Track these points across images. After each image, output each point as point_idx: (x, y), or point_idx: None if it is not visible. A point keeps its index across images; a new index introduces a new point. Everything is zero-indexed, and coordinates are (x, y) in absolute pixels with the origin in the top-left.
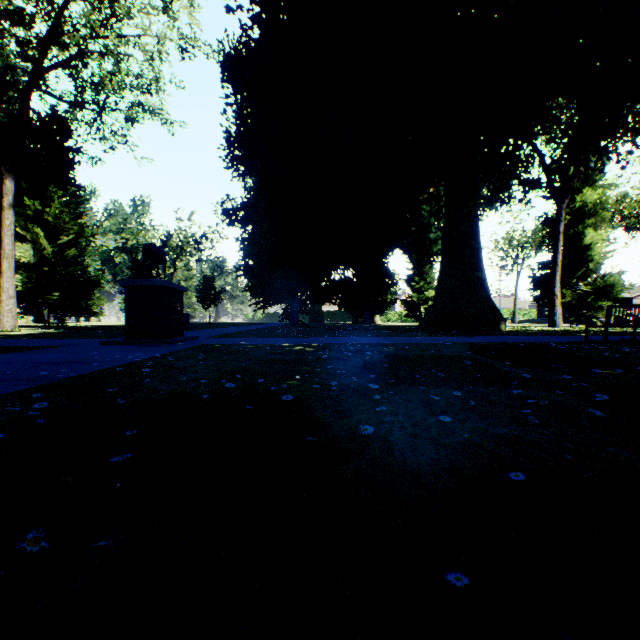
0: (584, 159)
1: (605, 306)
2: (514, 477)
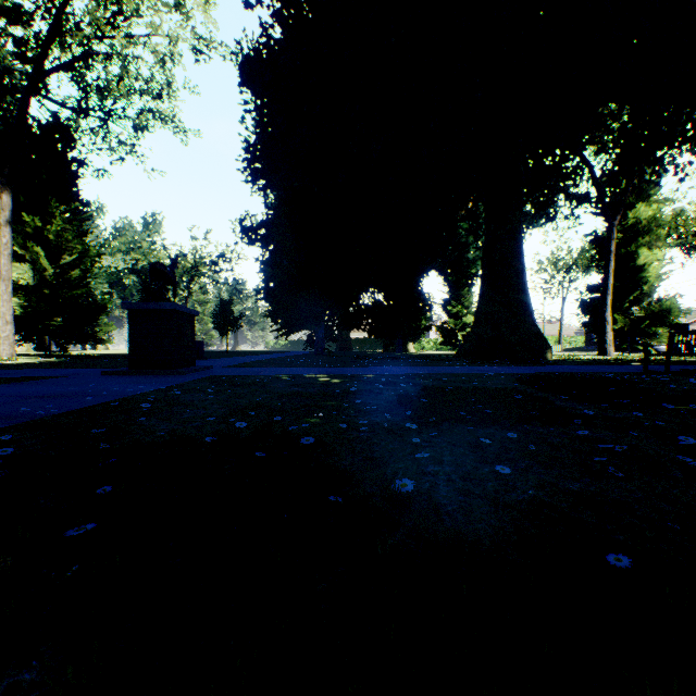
0: (639, 171)
1: (660, 333)
2: (614, 562)
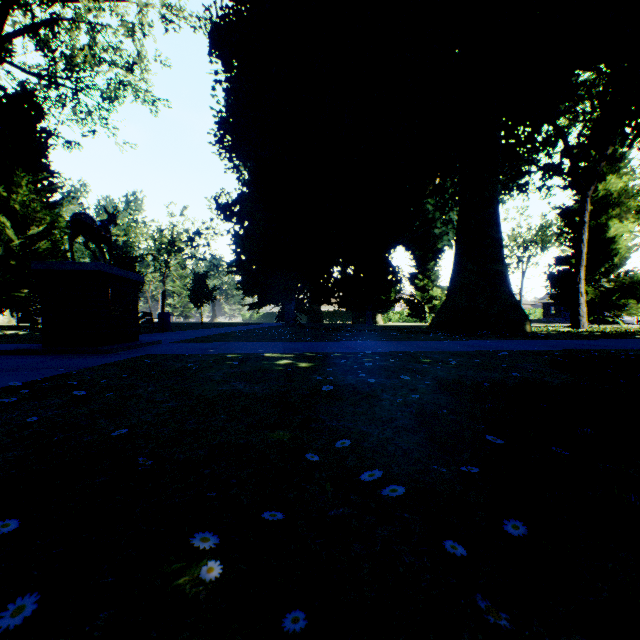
0: (621, 135)
1: (630, 305)
2: None
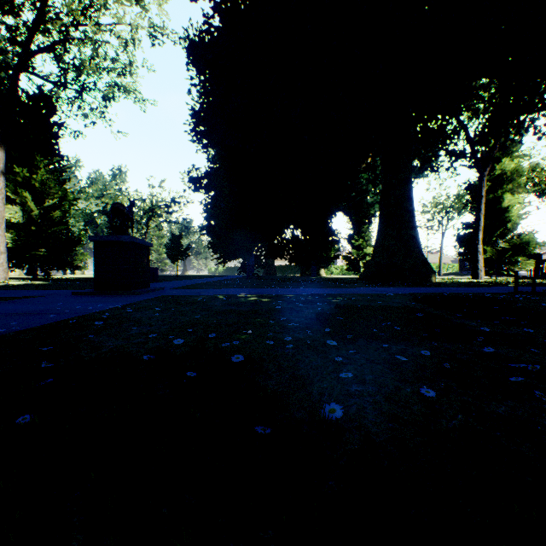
0: (505, 131)
1: (521, 261)
2: None
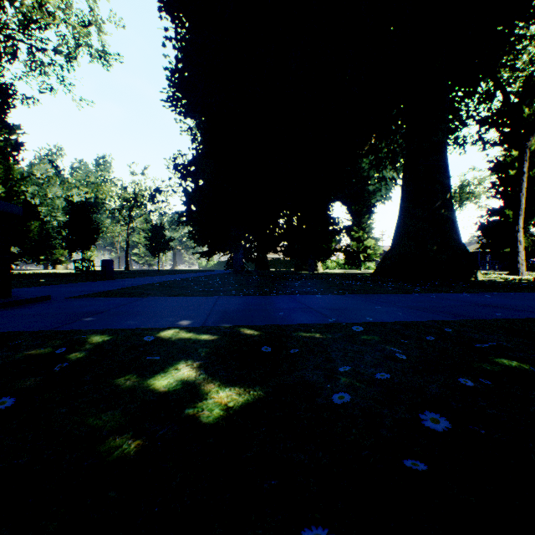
0: None
1: None
2: None
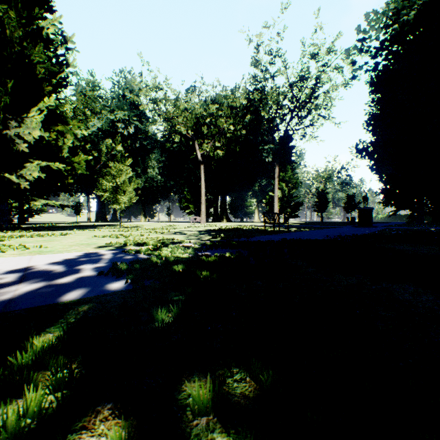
0: None
1: None
2: None
